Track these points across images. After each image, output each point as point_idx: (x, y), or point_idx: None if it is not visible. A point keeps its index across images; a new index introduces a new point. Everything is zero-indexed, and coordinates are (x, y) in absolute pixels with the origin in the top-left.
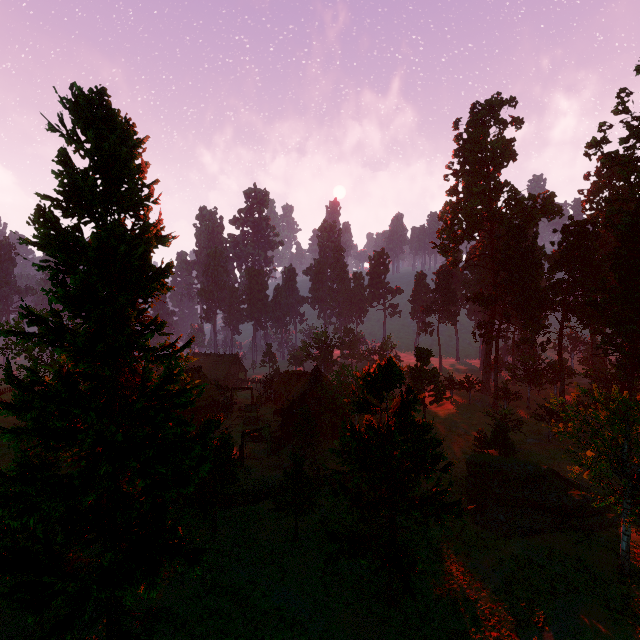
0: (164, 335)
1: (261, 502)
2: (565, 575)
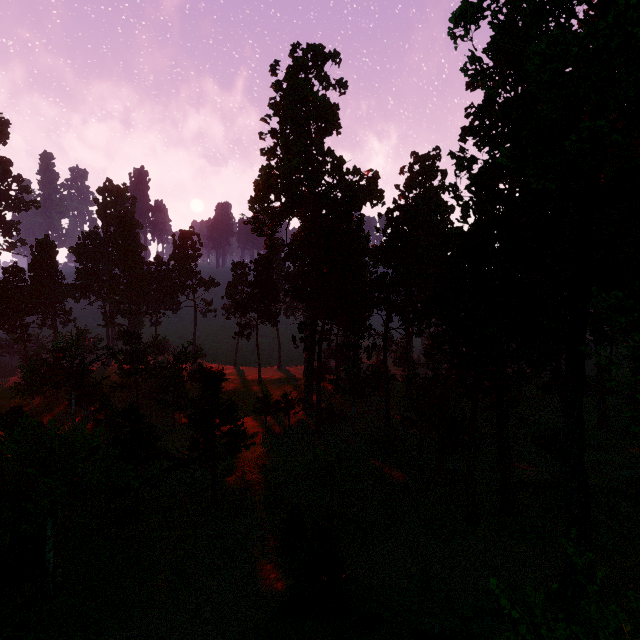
0: None
1: None
2: None
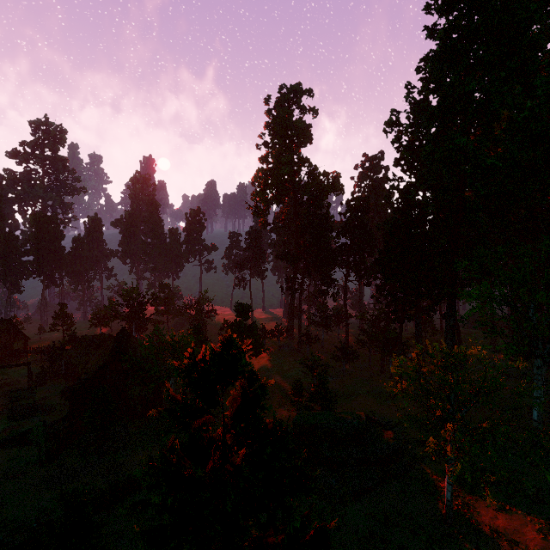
0: None
1: None
2: (407, 545)
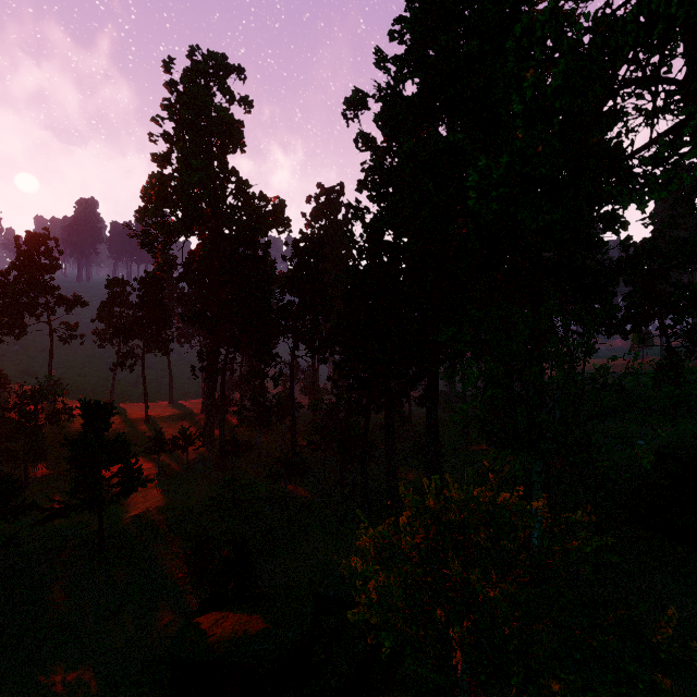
0: None
1: None
2: None
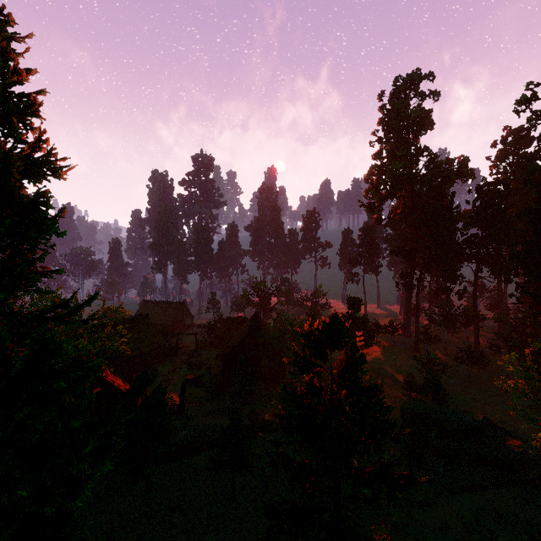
0: (43, 293)
1: (199, 454)
2: None
